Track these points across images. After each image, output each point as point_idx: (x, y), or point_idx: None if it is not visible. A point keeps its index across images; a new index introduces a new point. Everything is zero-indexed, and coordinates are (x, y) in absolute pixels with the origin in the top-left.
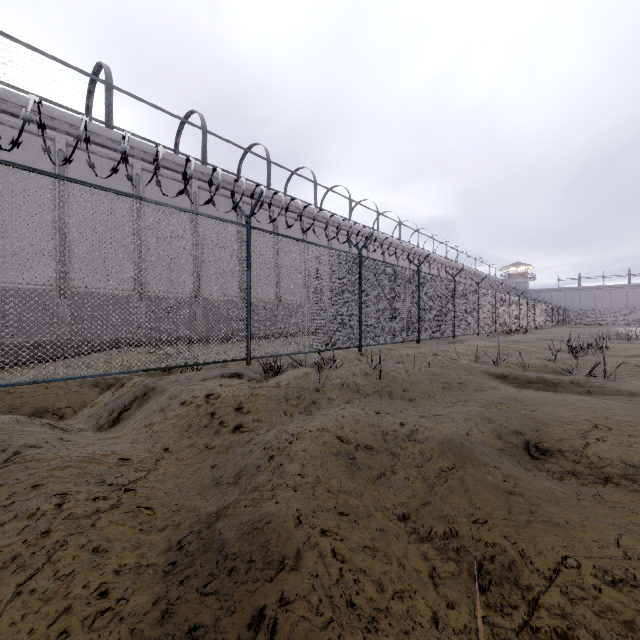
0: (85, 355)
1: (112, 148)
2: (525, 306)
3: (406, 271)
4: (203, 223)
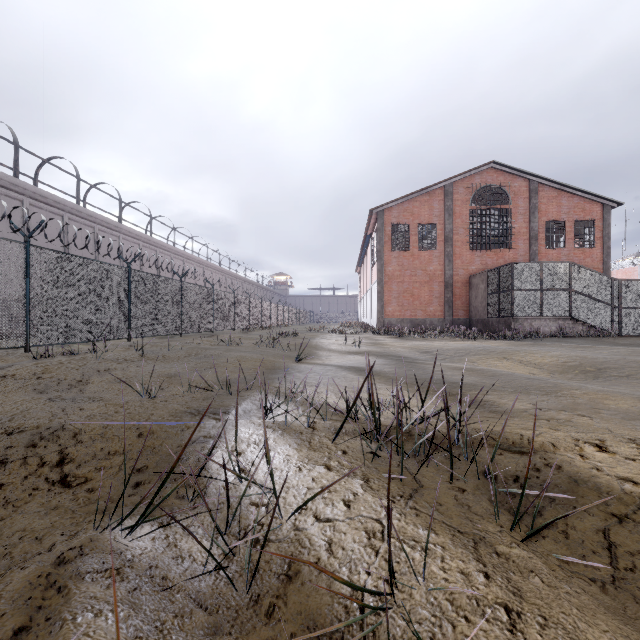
0: None
1: None
2: (276, 309)
3: (171, 281)
4: None
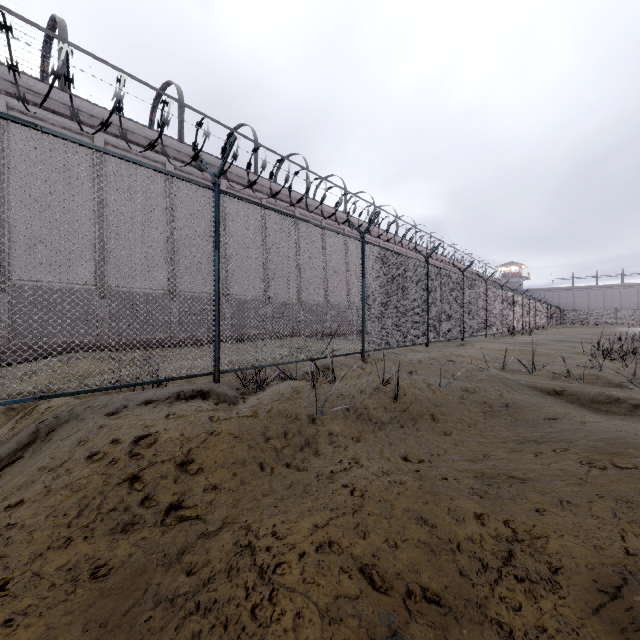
0: (29, 362)
1: (67, 115)
2: (527, 305)
3: (414, 262)
4: (180, 209)
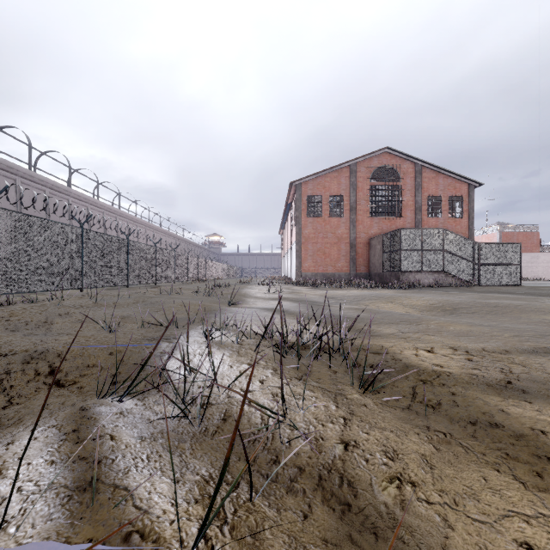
0: None
1: None
2: (210, 265)
3: (119, 239)
4: None
